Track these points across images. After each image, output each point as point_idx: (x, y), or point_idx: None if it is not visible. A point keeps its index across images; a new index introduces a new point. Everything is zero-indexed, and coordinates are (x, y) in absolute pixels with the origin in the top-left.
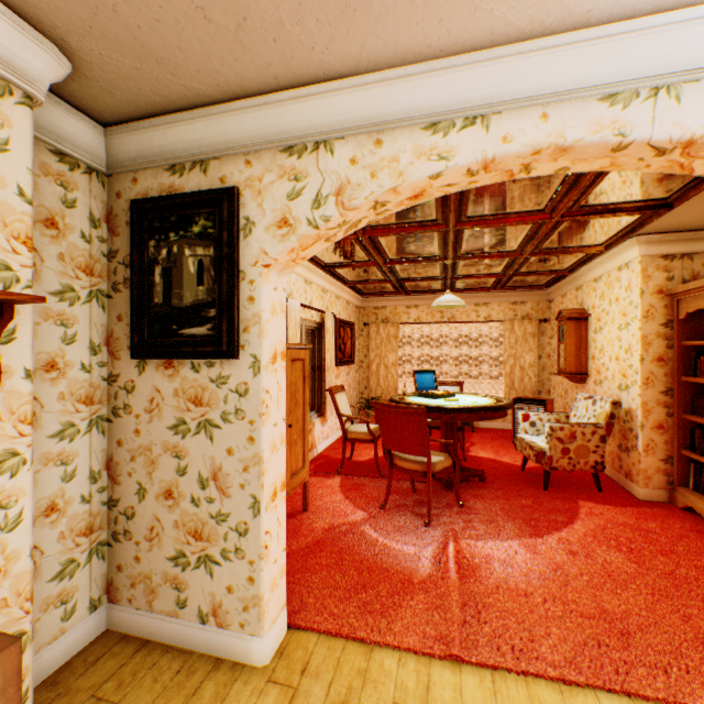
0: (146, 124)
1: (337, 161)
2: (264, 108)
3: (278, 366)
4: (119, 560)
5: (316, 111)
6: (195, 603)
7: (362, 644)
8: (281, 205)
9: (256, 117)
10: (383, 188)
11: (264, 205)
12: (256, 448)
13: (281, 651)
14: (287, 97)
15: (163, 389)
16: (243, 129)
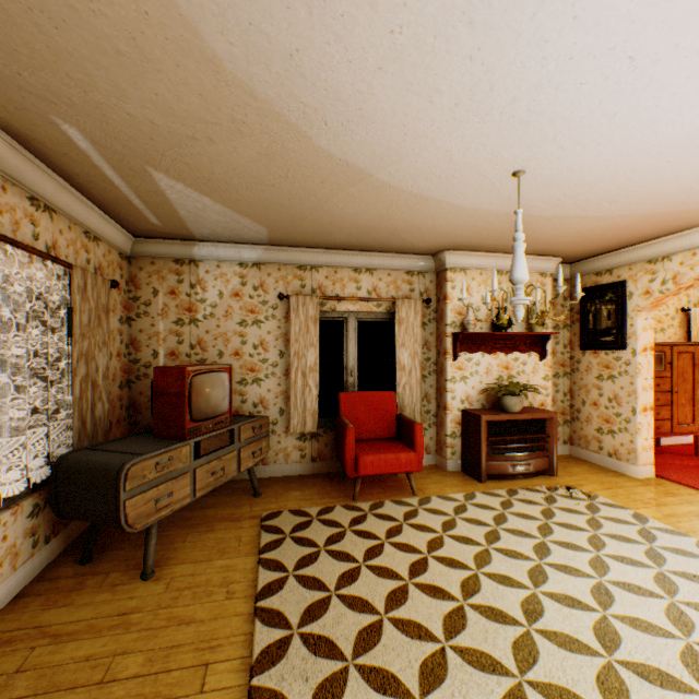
0: (584, 262)
1: (672, 264)
2: (634, 250)
3: (646, 354)
4: (573, 428)
5: (659, 247)
6: (605, 448)
7: (696, 490)
8: (644, 285)
9: (631, 252)
10: (695, 274)
11: (636, 286)
12: (633, 387)
13: (646, 478)
14: (644, 245)
15: (591, 362)
16: (626, 257)
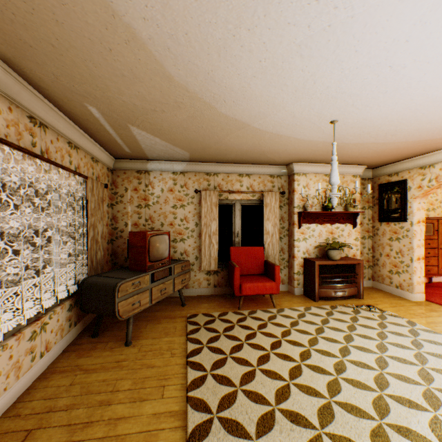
0: (381, 168)
1: (435, 170)
2: (412, 160)
3: (420, 224)
4: (374, 270)
5: (427, 159)
6: (394, 283)
7: None
8: (418, 182)
9: (410, 162)
10: None
11: (413, 183)
12: (411, 245)
13: (419, 301)
14: (418, 158)
15: (385, 230)
16: (406, 165)
